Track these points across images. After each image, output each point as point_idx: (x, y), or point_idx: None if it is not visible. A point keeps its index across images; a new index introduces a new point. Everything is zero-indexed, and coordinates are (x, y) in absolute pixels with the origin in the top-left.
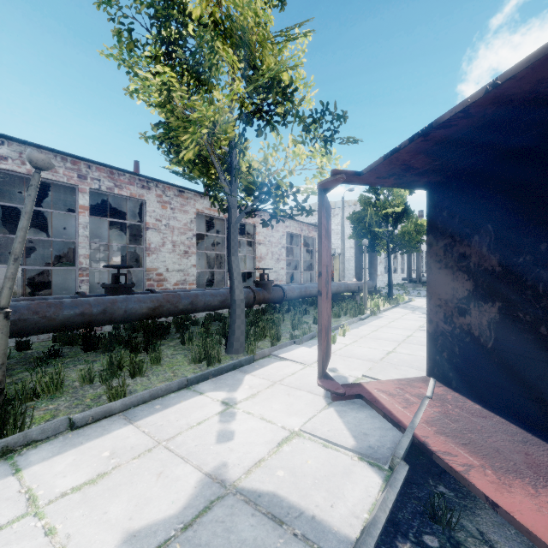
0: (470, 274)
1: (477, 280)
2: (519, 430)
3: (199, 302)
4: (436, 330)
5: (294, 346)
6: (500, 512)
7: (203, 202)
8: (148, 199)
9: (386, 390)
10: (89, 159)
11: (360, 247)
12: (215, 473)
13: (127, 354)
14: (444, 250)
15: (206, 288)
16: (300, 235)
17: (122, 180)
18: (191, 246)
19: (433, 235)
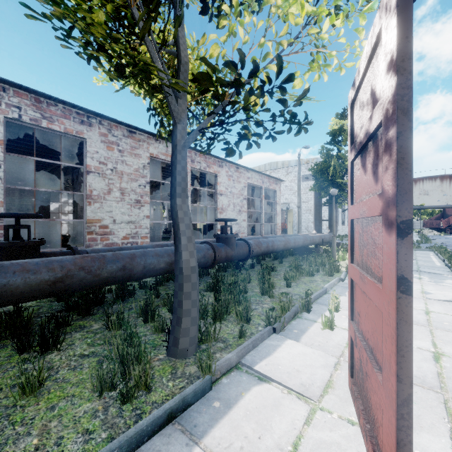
0: None
1: None
2: None
3: (135, 266)
4: None
5: (274, 338)
6: None
7: (158, 146)
8: (89, 137)
9: None
10: (0, 77)
11: (319, 200)
12: None
13: (10, 353)
14: None
15: (162, 241)
16: (261, 187)
17: (53, 111)
18: (144, 194)
19: None
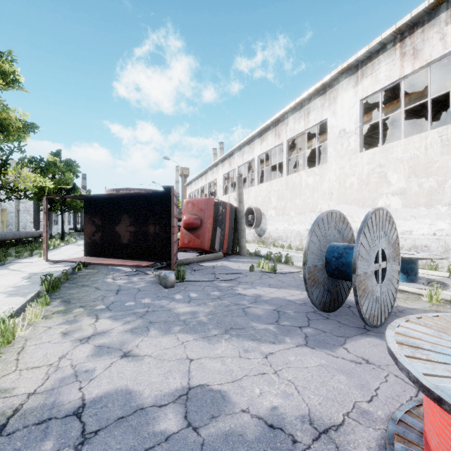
0: (95, 226)
1: (97, 227)
2: (103, 258)
3: None
4: (87, 242)
5: (20, 259)
6: (95, 263)
7: None
8: None
9: (72, 259)
10: None
11: (38, 207)
12: (31, 273)
13: None
14: (89, 219)
15: None
16: None
17: None
18: None
19: (86, 214)
